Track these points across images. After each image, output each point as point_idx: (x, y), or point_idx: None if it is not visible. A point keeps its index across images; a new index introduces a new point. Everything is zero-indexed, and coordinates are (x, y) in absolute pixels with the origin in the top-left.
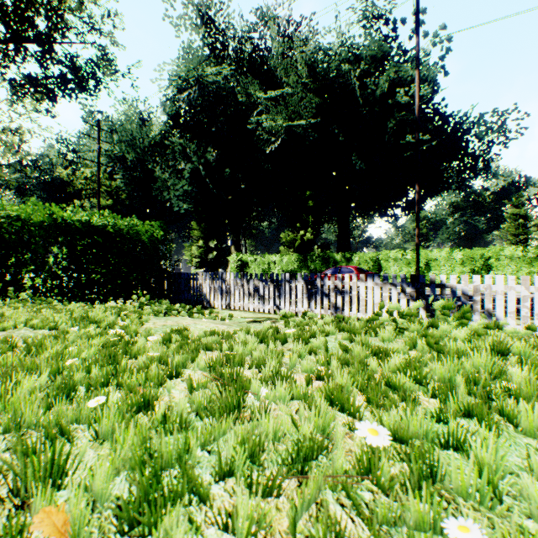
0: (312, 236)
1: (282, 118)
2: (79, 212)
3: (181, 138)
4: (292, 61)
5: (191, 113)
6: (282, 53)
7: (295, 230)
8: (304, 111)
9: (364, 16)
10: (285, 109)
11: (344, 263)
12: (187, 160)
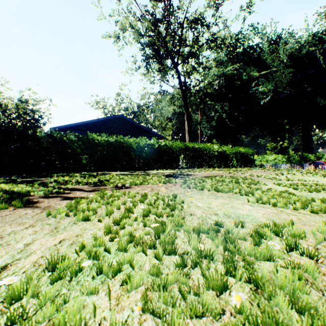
0: (287, 144)
1: (270, 85)
2: (239, 148)
3: (209, 100)
4: (276, 55)
5: (218, 89)
6: (268, 49)
7: (275, 142)
8: (284, 79)
9: (325, 16)
10: (272, 80)
11: (315, 160)
12: (215, 111)
